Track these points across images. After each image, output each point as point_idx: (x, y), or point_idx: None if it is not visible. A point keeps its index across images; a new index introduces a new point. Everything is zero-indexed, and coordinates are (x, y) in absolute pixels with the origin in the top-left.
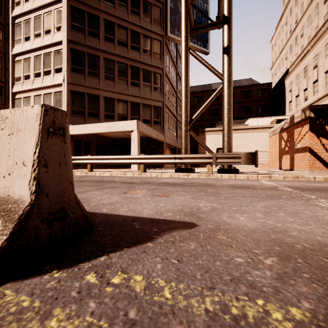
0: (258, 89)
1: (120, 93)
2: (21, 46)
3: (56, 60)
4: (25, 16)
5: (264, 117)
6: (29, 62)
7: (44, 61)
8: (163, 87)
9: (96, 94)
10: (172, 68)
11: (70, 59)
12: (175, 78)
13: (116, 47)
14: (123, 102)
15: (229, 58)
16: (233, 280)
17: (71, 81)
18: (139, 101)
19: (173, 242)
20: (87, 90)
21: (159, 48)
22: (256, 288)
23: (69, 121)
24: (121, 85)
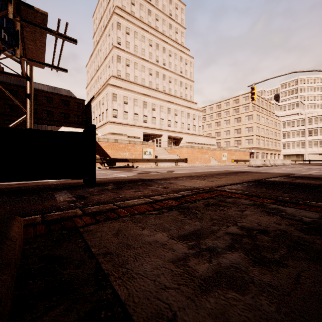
0: (75, 102)
1: None
2: None
3: None
4: None
5: (79, 125)
6: None
7: None
8: None
9: None
10: None
11: None
12: None
13: None
14: None
15: (31, 101)
16: None
17: None
18: None
19: None
20: None
21: None
22: None
23: None
24: None
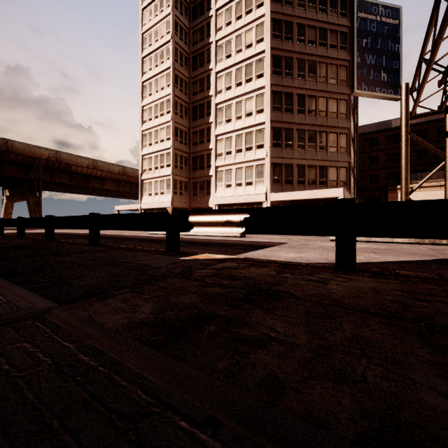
0: None
1: (310, 159)
2: (223, 127)
3: (257, 138)
4: (227, 102)
5: None
6: (231, 141)
7: (245, 139)
8: (349, 147)
9: (290, 163)
10: (351, 120)
11: (271, 136)
12: (352, 129)
13: (306, 117)
14: (312, 167)
15: None
16: None
17: (272, 155)
18: (326, 164)
19: None
20: (284, 161)
21: (345, 107)
22: None
23: (271, 189)
24: (310, 151)
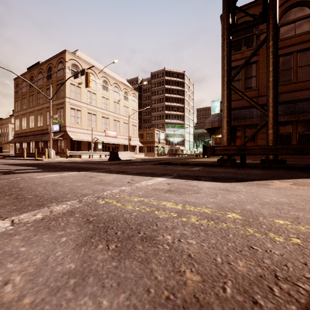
0: None
1: None
2: None
3: None
4: None
5: None
6: None
7: None
8: None
9: None
10: None
11: None
12: None
13: None
14: None
15: None
16: (206, 231)
17: None
18: None
19: (275, 275)
20: None
21: None
22: (194, 226)
23: None
24: None
